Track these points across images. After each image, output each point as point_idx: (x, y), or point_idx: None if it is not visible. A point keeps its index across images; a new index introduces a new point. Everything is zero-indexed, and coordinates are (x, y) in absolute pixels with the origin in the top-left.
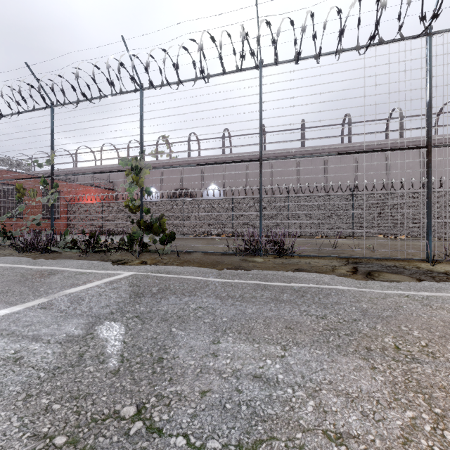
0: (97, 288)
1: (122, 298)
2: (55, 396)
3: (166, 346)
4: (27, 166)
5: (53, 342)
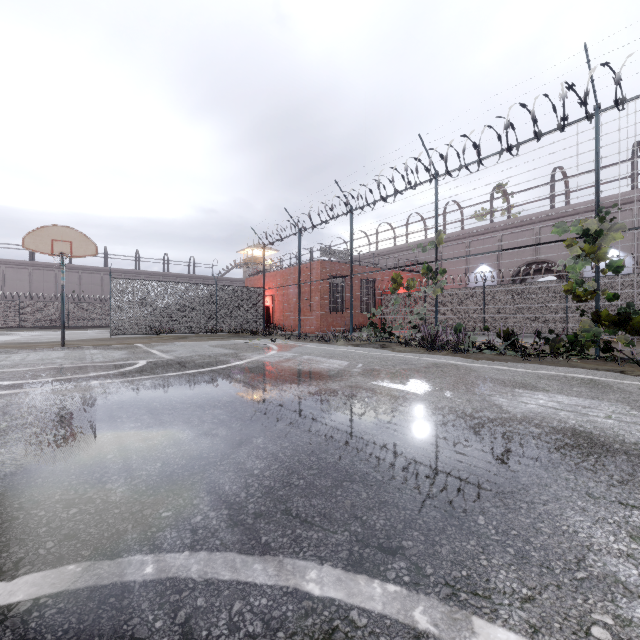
0: None
1: None
2: None
3: None
4: (348, 256)
5: None
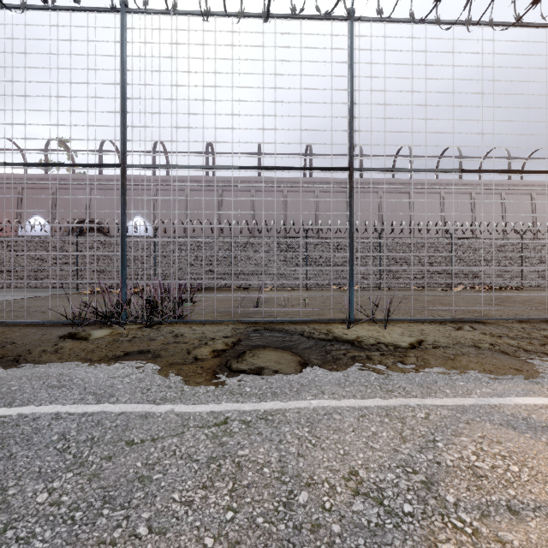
0: None
1: None
2: None
3: None
4: None
5: None
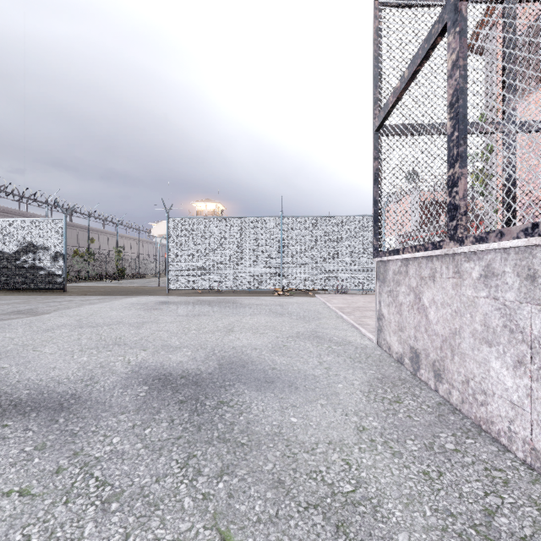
0: None
1: None
2: None
3: None
4: None
5: None
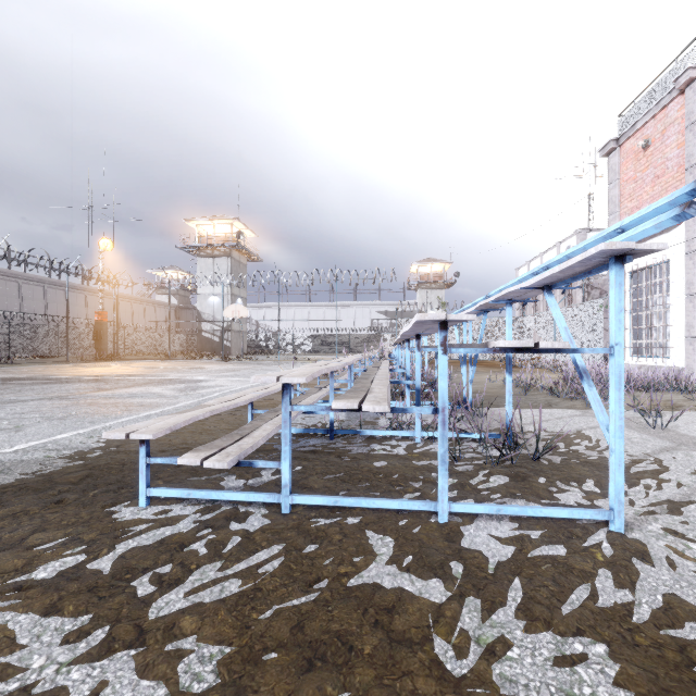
0: None
1: None
2: None
3: None
4: None
5: None
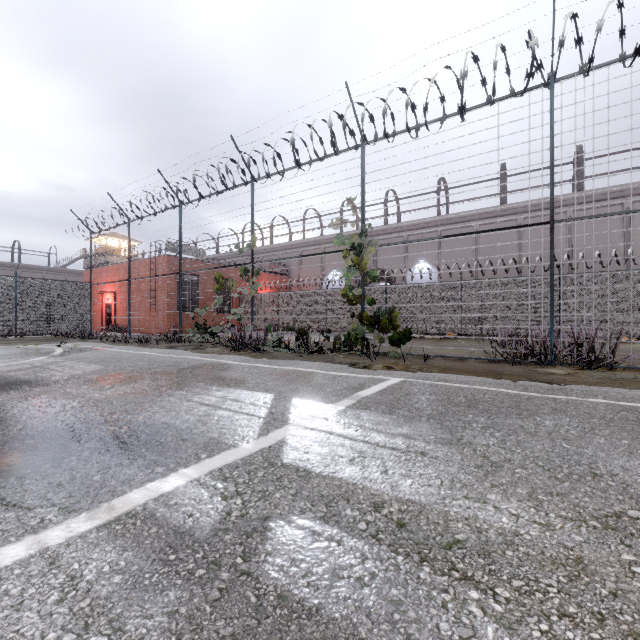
0: (388, 393)
1: (436, 406)
2: (526, 489)
3: (581, 461)
4: (201, 253)
5: (432, 442)
